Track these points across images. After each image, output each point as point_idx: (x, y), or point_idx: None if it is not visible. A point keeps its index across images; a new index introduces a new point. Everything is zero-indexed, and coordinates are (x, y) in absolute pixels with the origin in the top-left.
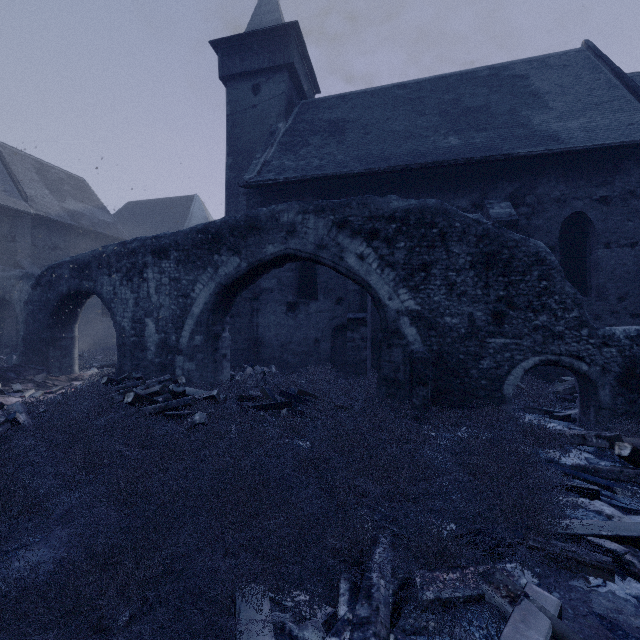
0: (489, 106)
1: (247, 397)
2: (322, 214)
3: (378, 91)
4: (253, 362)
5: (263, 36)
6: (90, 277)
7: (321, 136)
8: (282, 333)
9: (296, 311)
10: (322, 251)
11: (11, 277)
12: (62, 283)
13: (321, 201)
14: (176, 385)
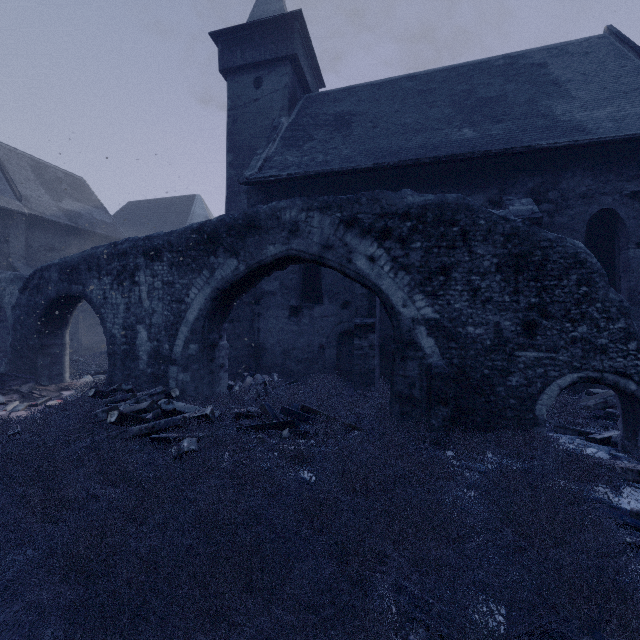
0: (506, 96)
1: (245, 414)
2: (328, 211)
3: (386, 83)
4: (254, 369)
5: (265, 26)
6: (79, 280)
7: (326, 130)
8: (285, 339)
9: (299, 315)
10: (328, 252)
11: (2, 280)
12: (50, 287)
13: (327, 197)
14: (165, 402)
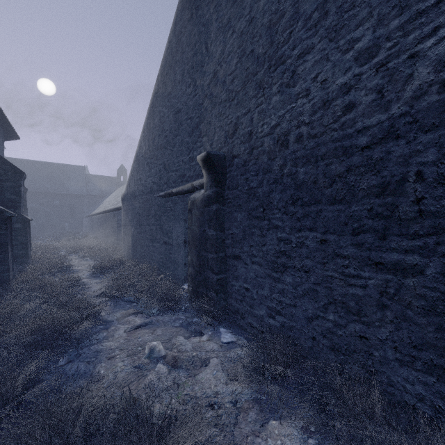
0: (59, 178)
1: None
2: None
3: (30, 162)
4: None
5: None
6: None
7: None
8: None
9: None
10: None
11: None
12: None
13: None
14: None
